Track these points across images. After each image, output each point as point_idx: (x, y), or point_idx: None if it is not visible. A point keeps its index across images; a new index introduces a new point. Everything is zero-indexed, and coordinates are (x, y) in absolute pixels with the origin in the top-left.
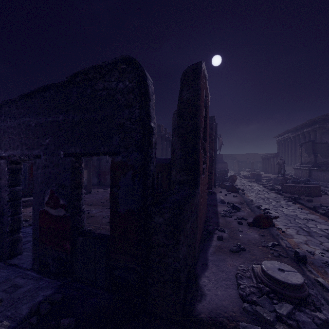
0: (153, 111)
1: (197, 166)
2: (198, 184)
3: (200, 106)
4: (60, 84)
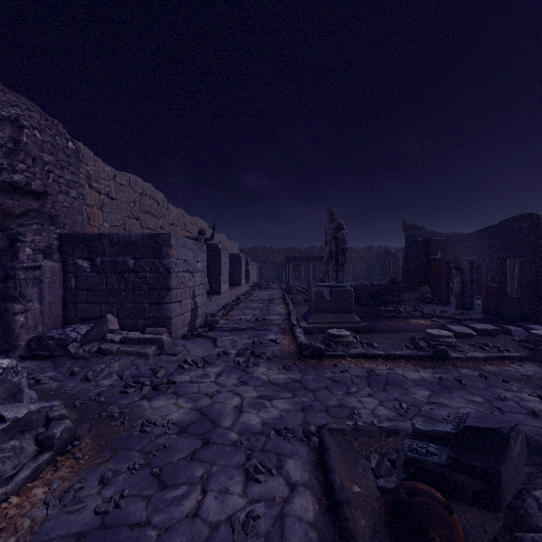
0: None
1: None
2: None
3: None
4: (495, 225)
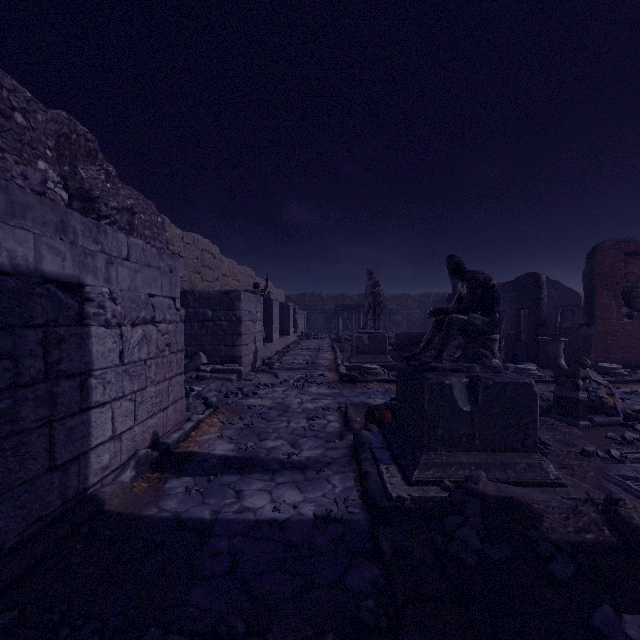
0: (544, 290)
1: (591, 313)
2: (592, 324)
3: (597, 274)
4: (512, 281)
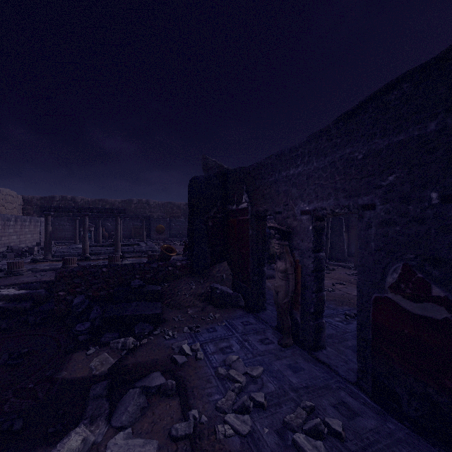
0: None
1: None
2: None
3: None
4: (434, 60)
